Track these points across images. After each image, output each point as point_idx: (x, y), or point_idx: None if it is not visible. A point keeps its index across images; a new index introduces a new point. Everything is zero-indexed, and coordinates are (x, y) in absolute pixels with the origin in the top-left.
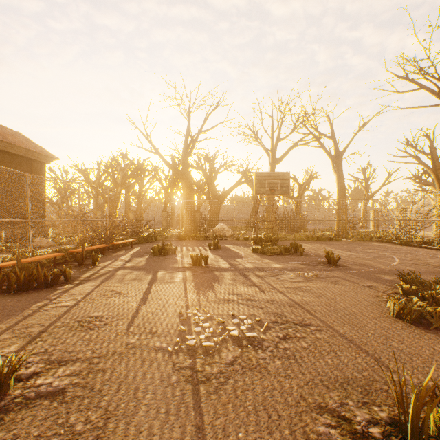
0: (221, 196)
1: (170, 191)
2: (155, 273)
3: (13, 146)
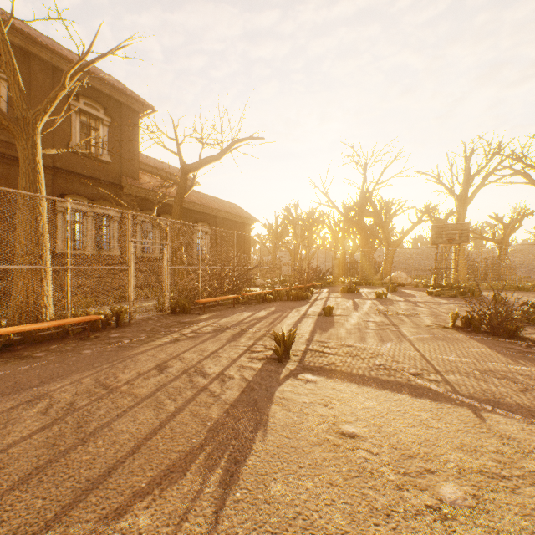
0: (398, 242)
1: (341, 238)
2: (352, 300)
3: (237, 216)
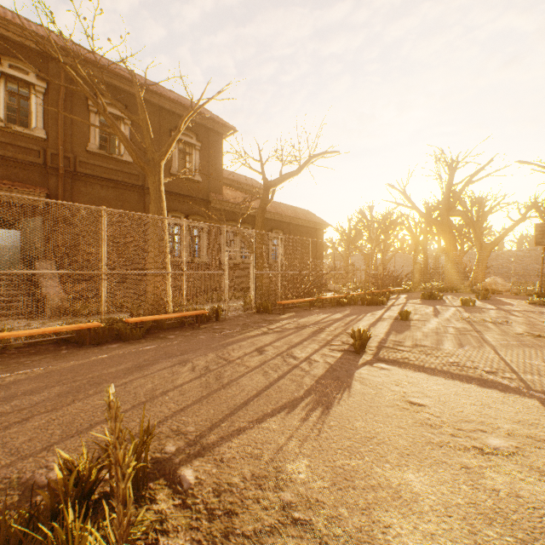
0: (494, 243)
1: (422, 240)
2: (433, 306)
3: (309, 222)
